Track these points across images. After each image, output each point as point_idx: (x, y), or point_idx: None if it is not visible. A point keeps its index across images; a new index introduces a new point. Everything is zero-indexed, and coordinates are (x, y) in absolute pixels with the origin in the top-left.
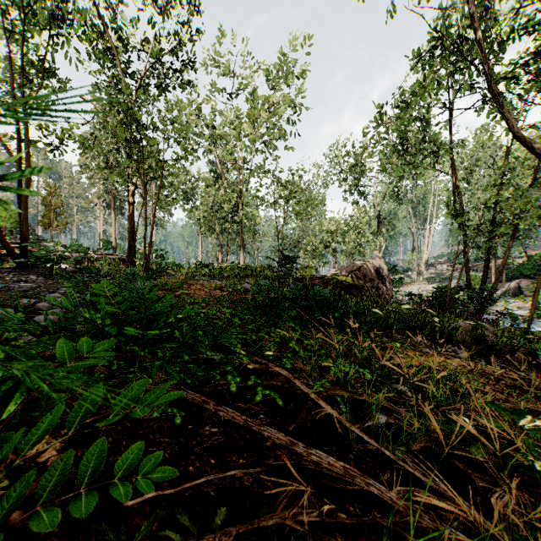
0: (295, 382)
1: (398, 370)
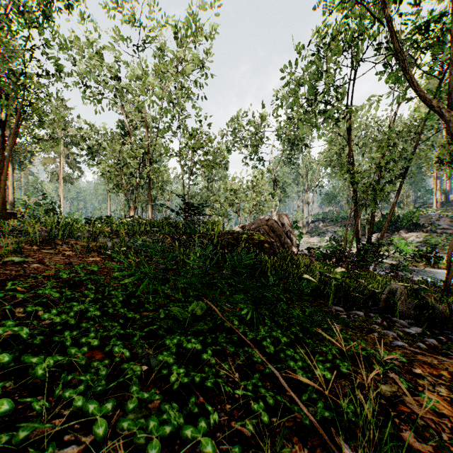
0: None
1: None
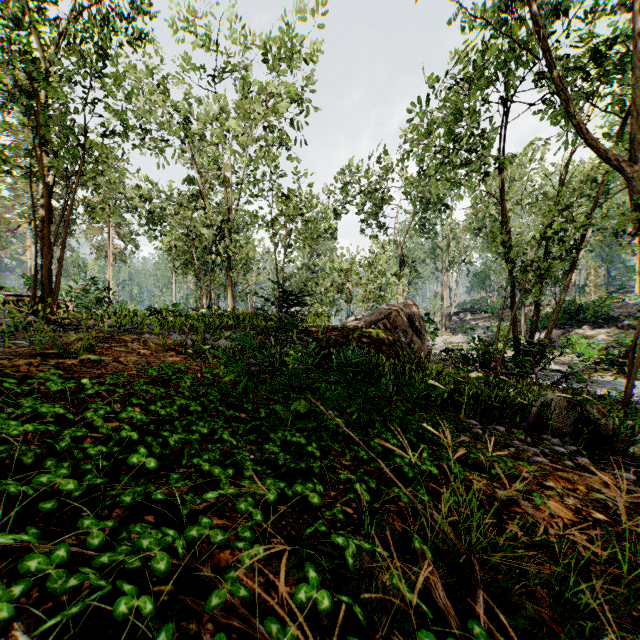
0: None
1: None
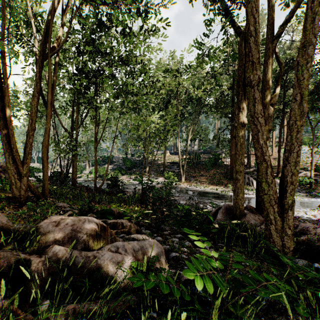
0: None
1: None
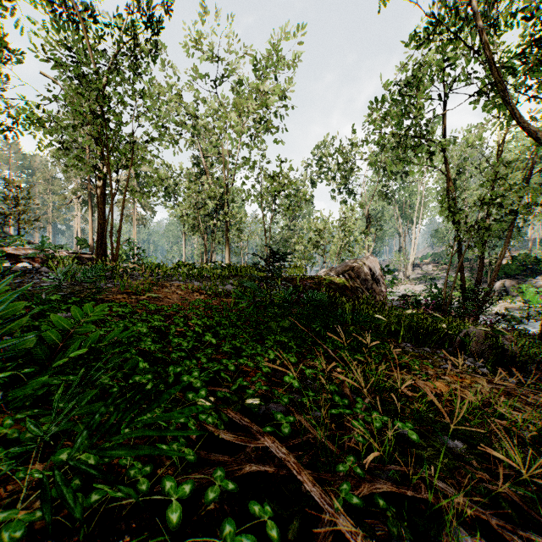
0: (302, 481)
1: (510, 463)
